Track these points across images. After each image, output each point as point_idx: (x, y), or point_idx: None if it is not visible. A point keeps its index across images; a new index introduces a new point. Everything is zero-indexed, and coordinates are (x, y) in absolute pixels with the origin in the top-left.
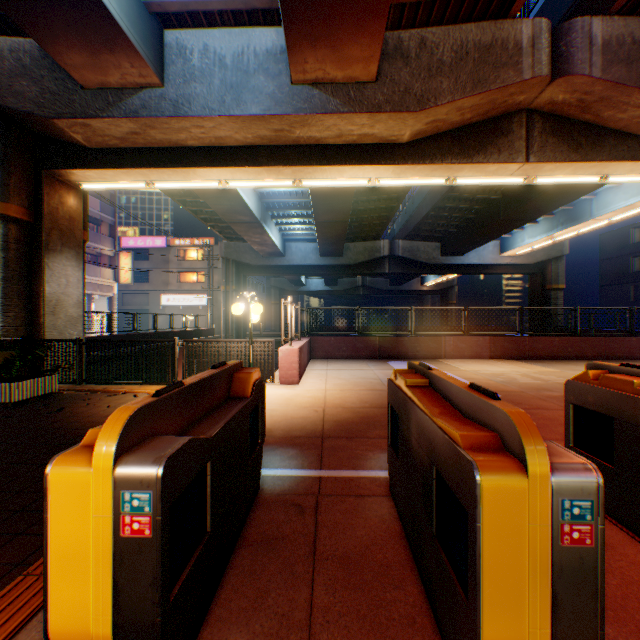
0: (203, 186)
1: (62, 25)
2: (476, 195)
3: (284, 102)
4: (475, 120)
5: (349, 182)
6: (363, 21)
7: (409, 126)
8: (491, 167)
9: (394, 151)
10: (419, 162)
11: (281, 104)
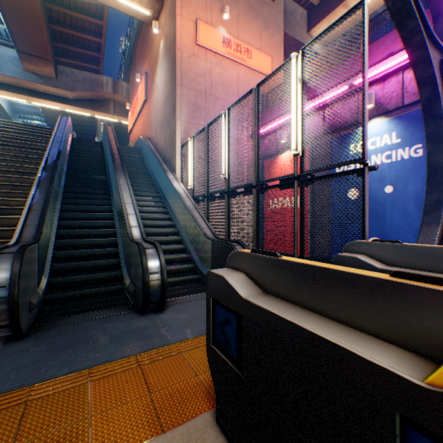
0: None
1: None
2: None
3: (21, 75)
4: (97, 99)
5: (53, 107)
6: (47, 65)
7: (71, 95)
8: (104, 114)
9: (69, 101)
10: (78, 107)
11: (20, 76)
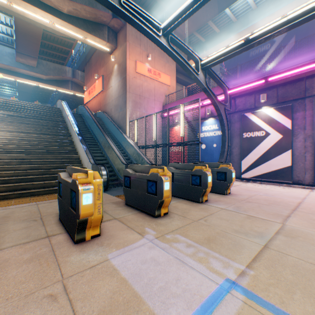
0: None
1: None
2: (76, 96)
3: (14, 64)
4: (61, 80)
5: (31, 84)
6: (33, 60)
7: (45, 77)
8: (65, 89)
9: (43, 81)
10: (49, 84)
11: (13, 65)
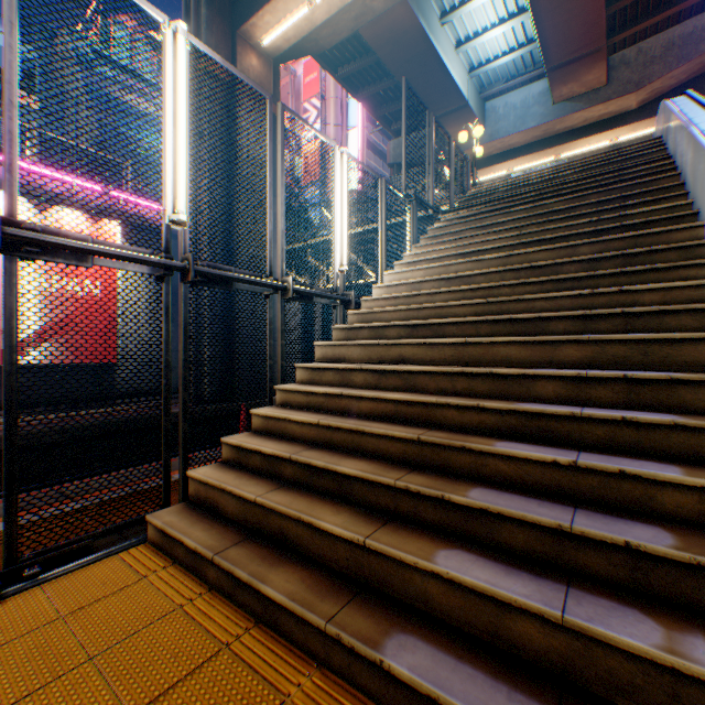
0: (496, 176)
1: (451, 122)
2: None
3: (548, 116)
4: (691, 77)
5: (594, 146)
6: (591, 67)
7: (632, 101)
8: None
9: (625, 118)
10: (645, 119)
11: (546, 117)
